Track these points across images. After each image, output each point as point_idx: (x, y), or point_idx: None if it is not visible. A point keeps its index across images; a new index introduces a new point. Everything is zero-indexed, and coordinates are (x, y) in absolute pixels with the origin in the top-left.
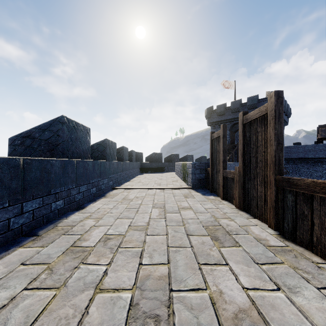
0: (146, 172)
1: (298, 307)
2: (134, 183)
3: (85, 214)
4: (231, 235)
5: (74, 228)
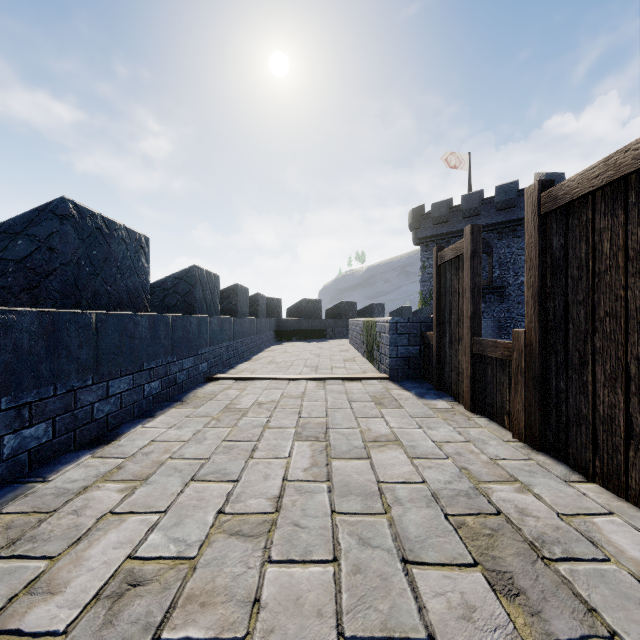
0: (289, 340)
1: None
2: (259, 364)
3: (108, 462)
4: (543, 554)
5: (49, 521)
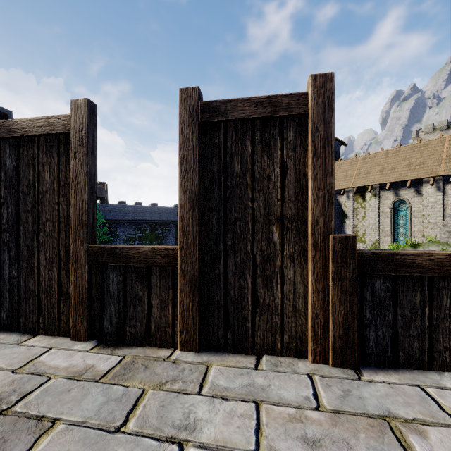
0: None
1: (216, 448)
2: None
3: None
4: (1, 410)
5: None
